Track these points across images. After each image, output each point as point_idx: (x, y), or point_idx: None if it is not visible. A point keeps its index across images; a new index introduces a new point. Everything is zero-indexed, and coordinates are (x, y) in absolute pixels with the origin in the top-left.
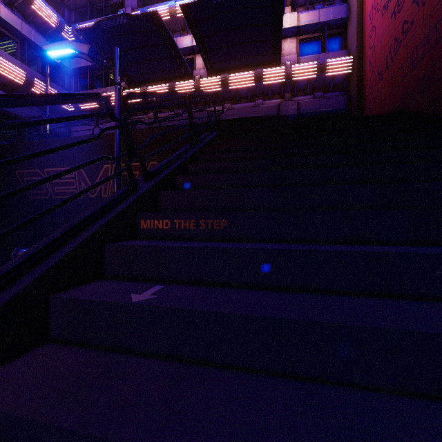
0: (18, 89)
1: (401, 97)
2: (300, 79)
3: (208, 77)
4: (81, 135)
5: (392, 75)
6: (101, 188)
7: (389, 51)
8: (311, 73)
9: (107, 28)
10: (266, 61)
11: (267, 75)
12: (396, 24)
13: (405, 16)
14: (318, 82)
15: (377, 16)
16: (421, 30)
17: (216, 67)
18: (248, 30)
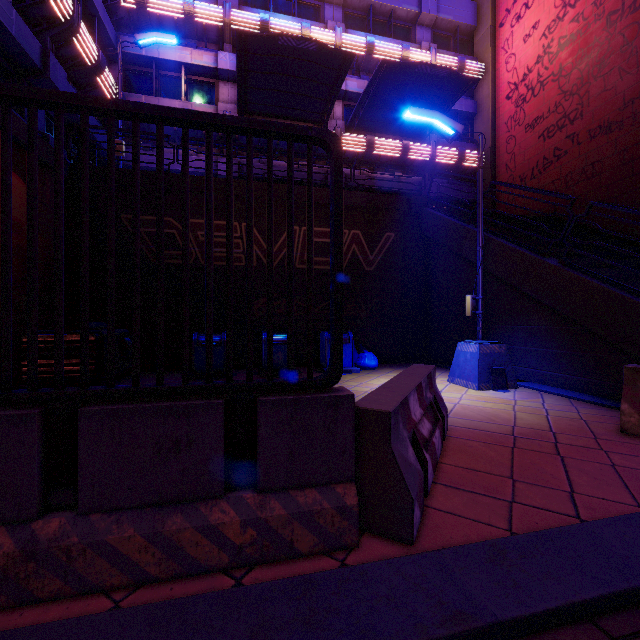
0: (77, 70)
1: (552, 206)
2: (440, 162)
3: (351, 133)
4: (142, 164)
5: (540, 186)
6: (285, 256)
7: (536, 165)
8: (452, 159)
9: (281, 45)
10: (411, 134)
11: (414, 150)
12: (546, 146)
13: (558, 144)
14: (454, 169)
15: (518, 129)
16: (576, 162)
17: (361, 124)
18: (420, 103)
